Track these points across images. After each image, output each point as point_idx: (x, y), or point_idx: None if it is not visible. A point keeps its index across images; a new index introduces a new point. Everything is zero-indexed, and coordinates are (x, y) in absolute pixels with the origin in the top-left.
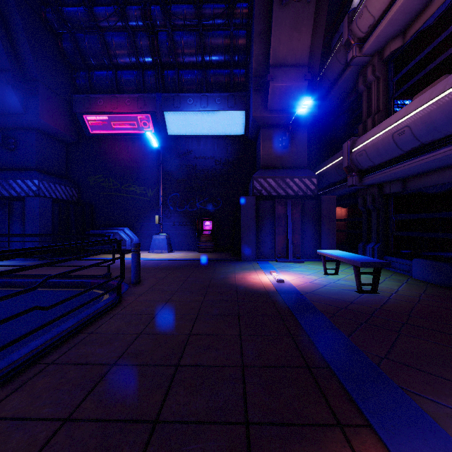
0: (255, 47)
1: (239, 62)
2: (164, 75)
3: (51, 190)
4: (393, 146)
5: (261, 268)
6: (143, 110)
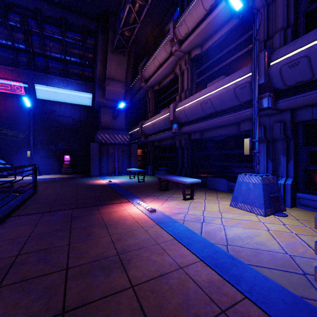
0: (98, 66)
1: (89, 66)
2: (35, 59)
3: None
4: (153, 129)
5: (102, 178)
6: (17, 79)
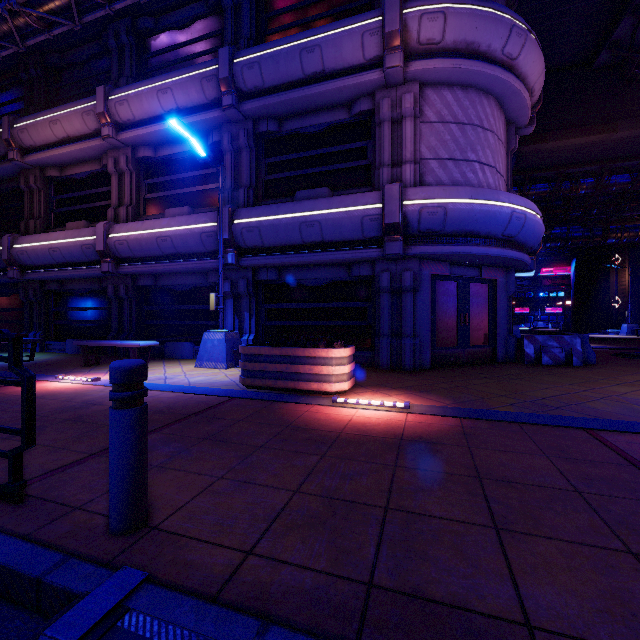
0: None
1: None
2: None
3: None
4: (50, 257)
5: None
6: None
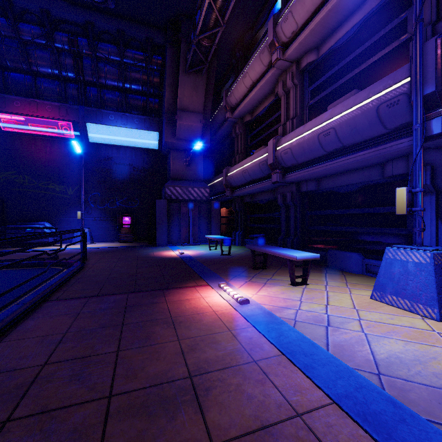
0: (167, 93)
1: (154, 94)
2: (87, 91)
3: None
4: (243, 178)
5: (171, 249)
6: (65, 118)
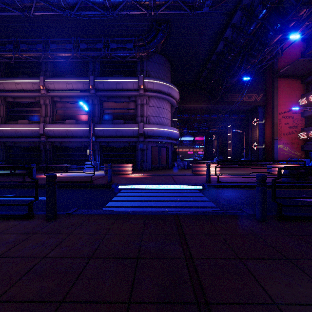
0: None
1: None
2: None
3: None
4: (15, 134)
5: None
6: None
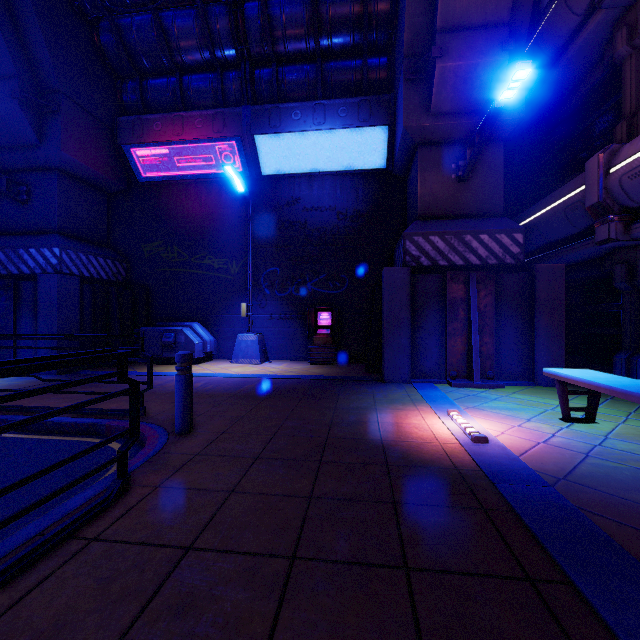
0: (408, 2)
1: (378, 43)
2: (255, 76)
3: (81, 264)
4: None
5: (425, 399)
6: (222, 135)
